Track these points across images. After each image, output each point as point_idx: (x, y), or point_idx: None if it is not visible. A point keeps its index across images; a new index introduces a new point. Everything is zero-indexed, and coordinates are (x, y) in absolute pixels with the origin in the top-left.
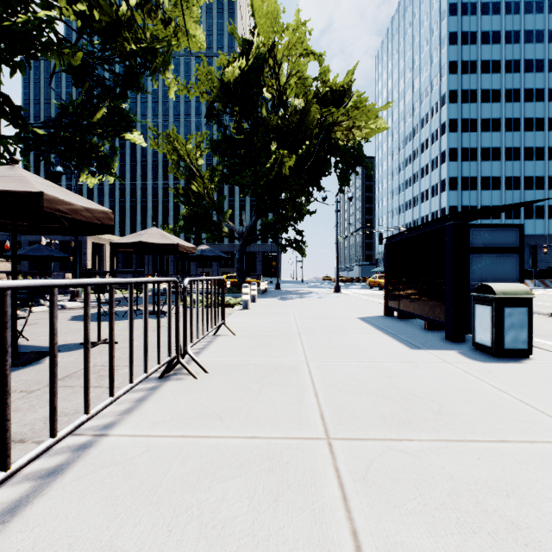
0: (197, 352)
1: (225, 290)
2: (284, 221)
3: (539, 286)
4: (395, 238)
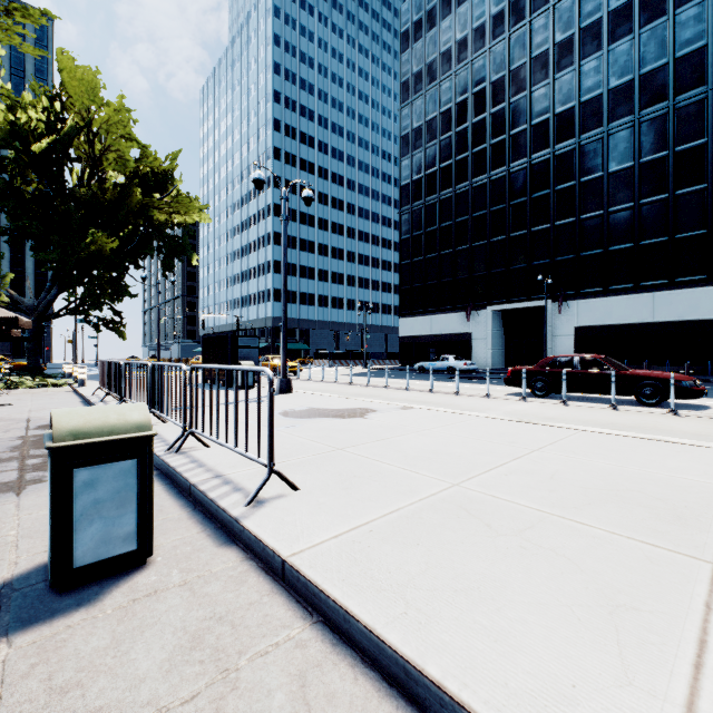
0: (100, 398)
1: (8, 375)
2: (99, 300)
3: (332, 365)
4: (208, 335)
